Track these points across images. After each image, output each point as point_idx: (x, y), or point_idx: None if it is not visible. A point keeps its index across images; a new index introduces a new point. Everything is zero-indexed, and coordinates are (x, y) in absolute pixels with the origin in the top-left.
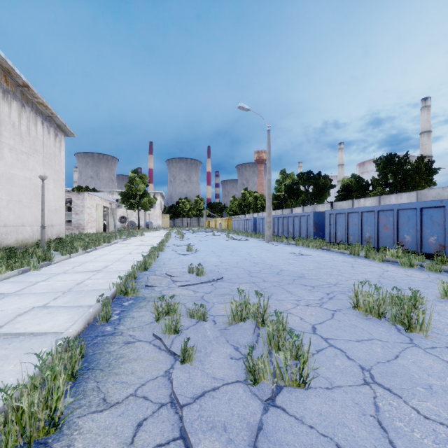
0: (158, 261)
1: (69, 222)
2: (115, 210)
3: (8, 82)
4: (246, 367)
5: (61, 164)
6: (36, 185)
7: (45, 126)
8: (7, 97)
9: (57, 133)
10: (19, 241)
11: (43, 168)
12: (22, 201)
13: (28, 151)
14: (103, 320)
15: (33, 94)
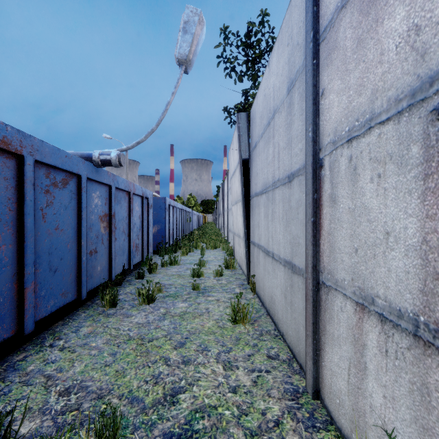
0: None
1: None
2: None
3: None
4: None
5: None
6: None
7: None
8: None
9: None
10: None
11: None
12: None
13: None
14: None
15: None
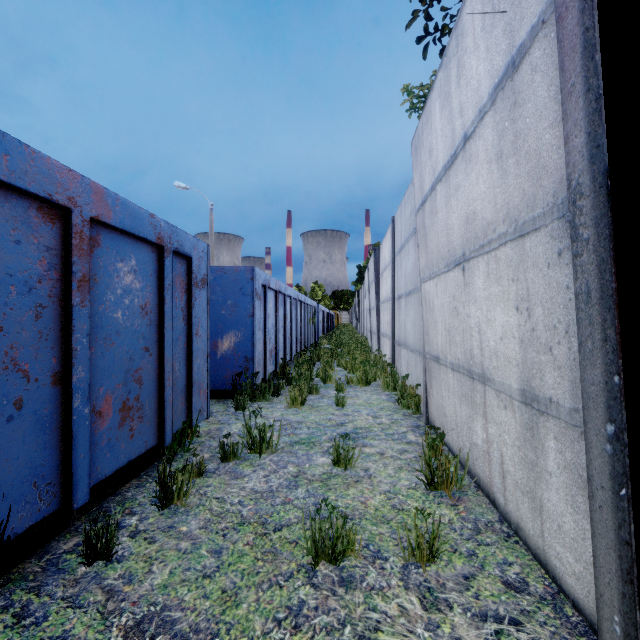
0: None
1: None
2: None
3: None
4: None
5: None
6: None
7: None
8: None
9: None
10: None
11: None
12: None
13: None
14: None
15: None
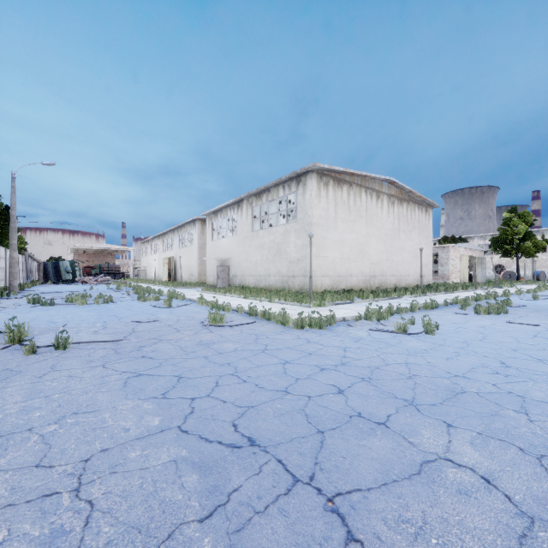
0: (492, 300)
1: (435, 273)
2: (482, 259)
3: (402, 194)
4: (473, 308)
5: (430, 230)
6: (414, 250)
7: (419, 209)
8: (401, 203)
9: (426, 209)
10: (406, 284)
11: (418, 237)
12: (408, 260)
13: (410, 229)
14: (445, 306)
15: (414, 193)
